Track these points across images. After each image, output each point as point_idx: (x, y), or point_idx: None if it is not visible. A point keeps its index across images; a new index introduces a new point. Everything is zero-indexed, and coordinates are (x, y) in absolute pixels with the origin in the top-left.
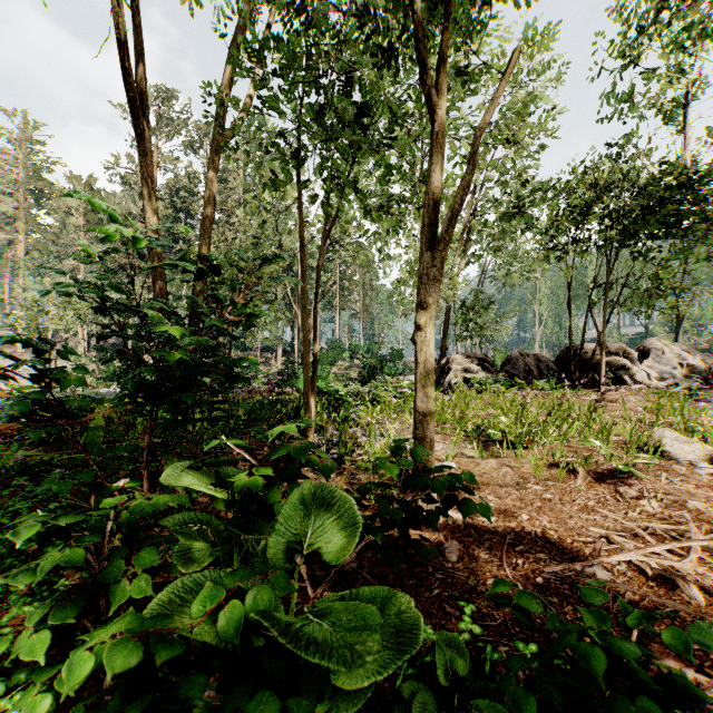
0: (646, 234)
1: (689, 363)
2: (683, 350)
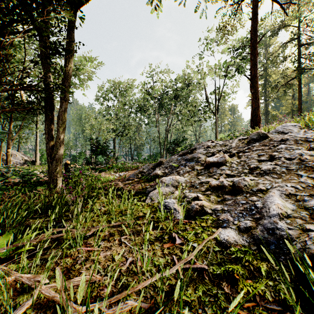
0: (17, 119)
1: (25, 159)
2: (23, 155)
